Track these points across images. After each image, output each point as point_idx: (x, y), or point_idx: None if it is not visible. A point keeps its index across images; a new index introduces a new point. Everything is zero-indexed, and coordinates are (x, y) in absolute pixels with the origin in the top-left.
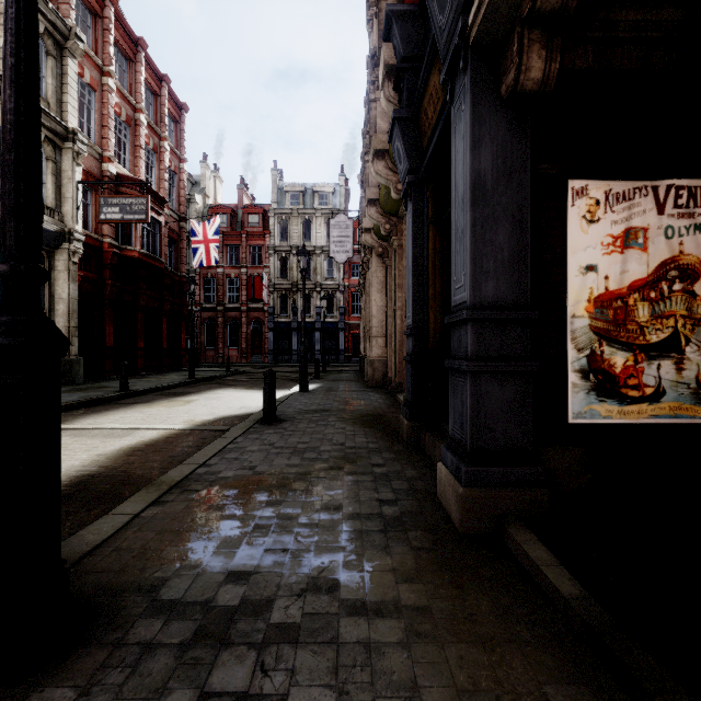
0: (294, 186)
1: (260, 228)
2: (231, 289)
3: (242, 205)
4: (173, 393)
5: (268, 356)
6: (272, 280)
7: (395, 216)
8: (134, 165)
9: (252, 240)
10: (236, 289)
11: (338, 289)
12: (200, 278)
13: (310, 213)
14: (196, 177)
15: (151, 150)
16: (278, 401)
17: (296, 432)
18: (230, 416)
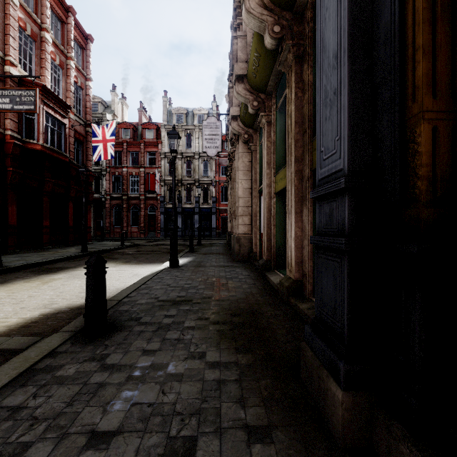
0: (179, 109)
1: (154, 139)
2: (133, 183)
3: (141, 122)
4: (47, 269)
5: (160, 232)
6: (163, 177)
7: (263, 92)
8: (40, 75)
9: (148, 148)
10: (136, 183)
11: (211, 184)
12: (110, 175)
13: (191, 128)
14: (108, 103)
15: (58, 66)
16: (138, 283)
17: (115, 372)
18: (66, 310)
